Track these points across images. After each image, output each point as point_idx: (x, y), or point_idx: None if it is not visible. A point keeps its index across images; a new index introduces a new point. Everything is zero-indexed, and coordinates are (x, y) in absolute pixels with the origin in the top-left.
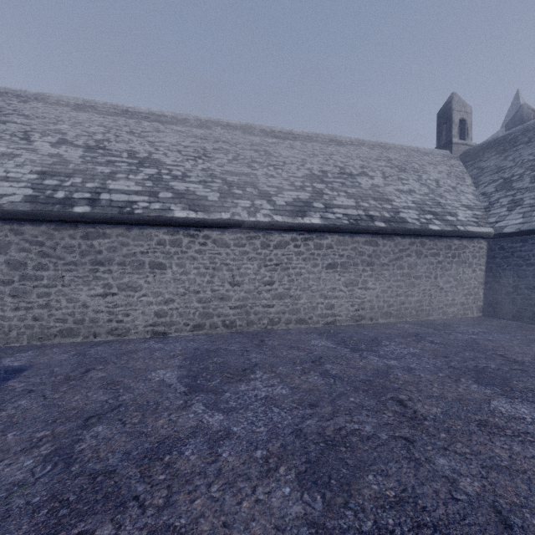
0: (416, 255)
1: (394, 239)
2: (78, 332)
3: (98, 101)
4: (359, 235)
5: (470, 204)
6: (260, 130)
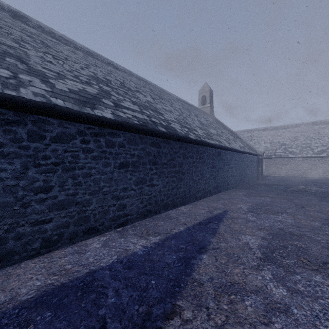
0: None
1: None
2: (272, 174)
3: (267, 127)
4: None
5: None
6: (319, 122)
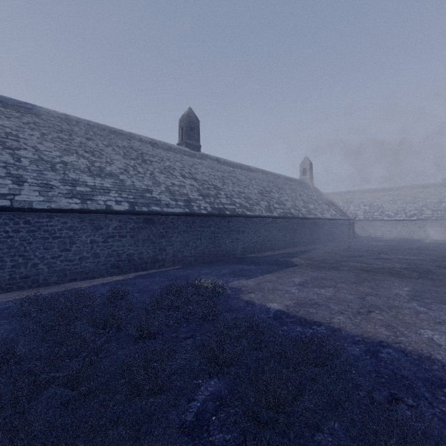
0: None
1: (439, 221)
2: (370, 235)
3: (369, 189)
4: (427, 221)
5: None
6: (418, 186)
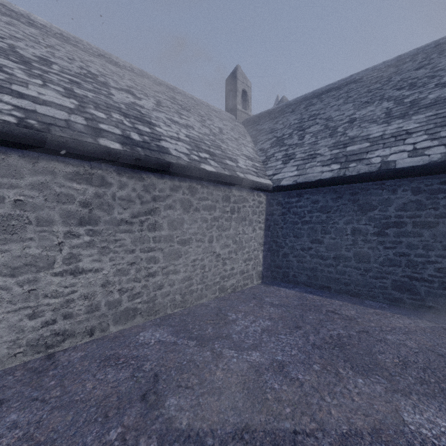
0: (183, 207)
1: (144, 177)
2: None
3: None
4: (58, 158)
5: (250, 155)
6: None
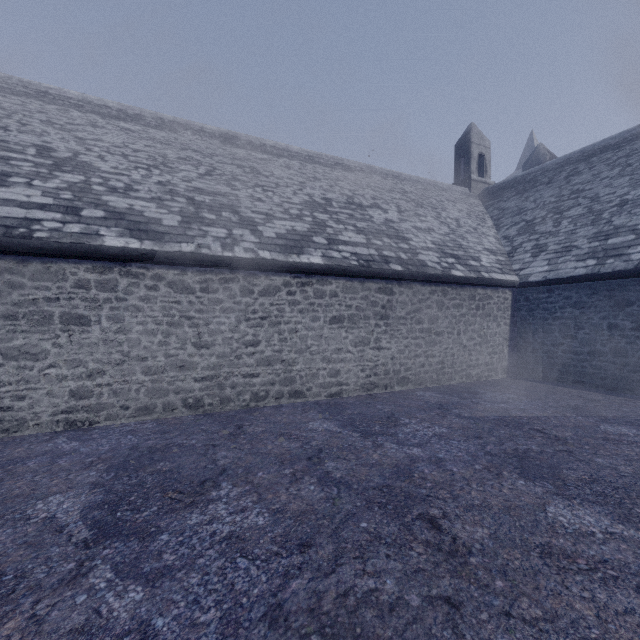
0: (437, 306)
1: (413, 286)
2: None
3: None
4: (371, 280)
5: (492, 248)
6: (246, 142)
